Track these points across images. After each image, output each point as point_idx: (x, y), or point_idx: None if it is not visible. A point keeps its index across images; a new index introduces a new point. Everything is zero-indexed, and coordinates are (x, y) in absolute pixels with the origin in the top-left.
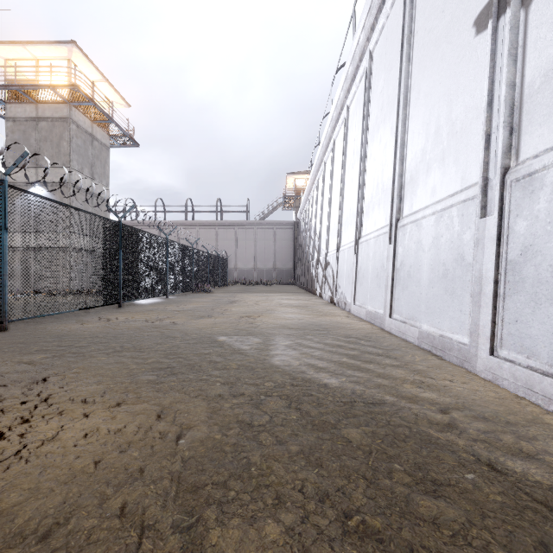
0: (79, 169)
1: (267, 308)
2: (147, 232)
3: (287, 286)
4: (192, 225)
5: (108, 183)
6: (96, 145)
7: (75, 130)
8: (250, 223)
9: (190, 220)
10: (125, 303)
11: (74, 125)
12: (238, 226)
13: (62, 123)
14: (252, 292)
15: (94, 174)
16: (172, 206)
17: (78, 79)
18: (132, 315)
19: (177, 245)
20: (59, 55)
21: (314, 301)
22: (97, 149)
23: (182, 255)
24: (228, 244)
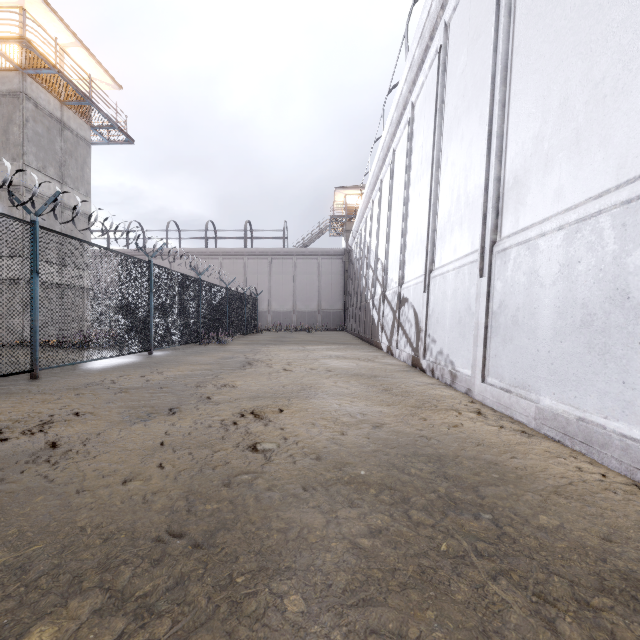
0: (38, 168)
1: (302, 383)
2: (105, 248)
3: (335, 333)
4: (213, 254)
5: (88, 192)
6: (68, 137)
7: (32, 110)
8: (287, 252)
9: (211, 249)
10: (63, 367)
11: (31, 104)
12: (272, 256)
13: (11, 99)
14: (287, 343)
15: (65, 178)
16: (188, 230)
17: (29, 31)
18: (7, 407)
19: (171, 274)
20: (6, 0)
21: (382, 361)
22: (70, 142)
23: (181, 289)
24: (260, 278)
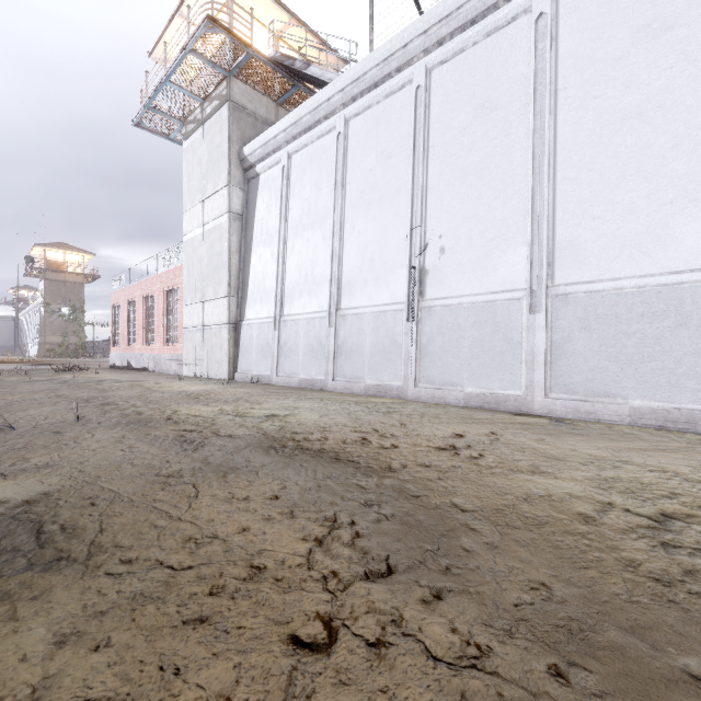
0: None
1: None
2: None
3: None
4: None
5: None
6: None
7: None
8: None
9: None
10: None
11: None
12: None
13: None
14: None
15: None
16: None
17: None
18: None
19: None
20: None
21: None
22: None
23: None
24: None
